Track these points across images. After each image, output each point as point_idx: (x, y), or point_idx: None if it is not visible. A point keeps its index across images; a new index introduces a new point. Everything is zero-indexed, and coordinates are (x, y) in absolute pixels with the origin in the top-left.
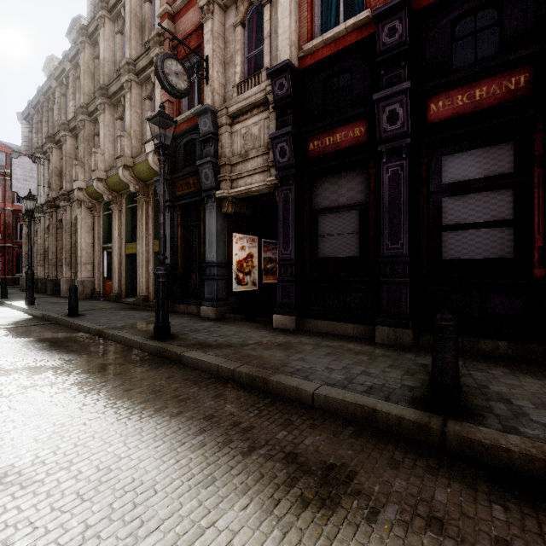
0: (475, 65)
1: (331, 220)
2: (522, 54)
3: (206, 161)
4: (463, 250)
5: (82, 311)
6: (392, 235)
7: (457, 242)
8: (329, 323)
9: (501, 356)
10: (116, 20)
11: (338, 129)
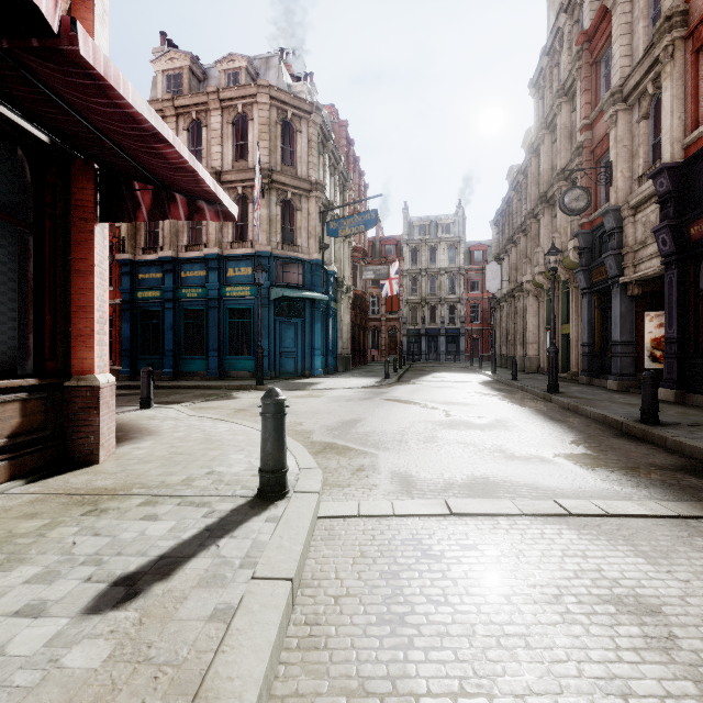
0: None
1: None
2: None
3: (608, 255)
4: None
5: (521, 379)
6: None
7: None
8: None
9: None
10: (553, 131)
11: None
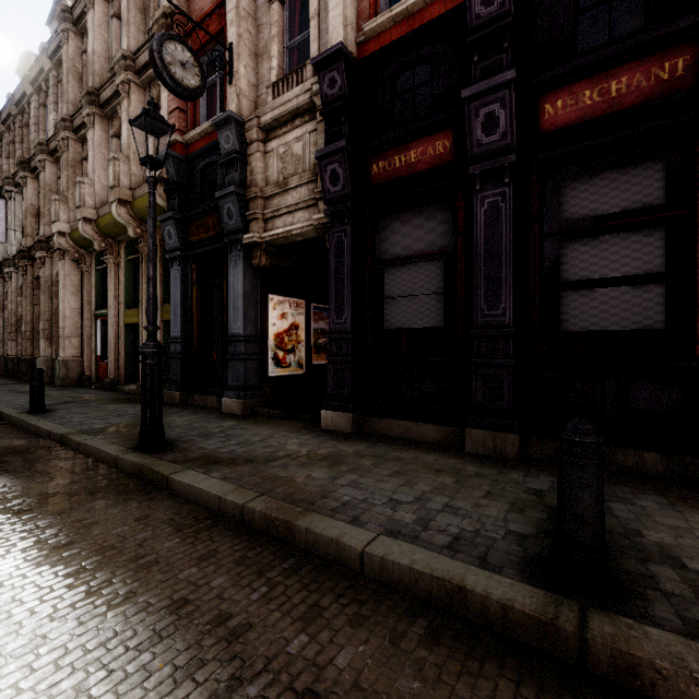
0: (610, 45)
1: (403, 275)
2: (681, 25)
3: (229, 192)
4: (592, 318)
5: (54, 405)
6: (490, 297)
7: (583, 307)
8: (400, 423)
9: (648, 474)
10: (111, 0)
11: (412, 143)
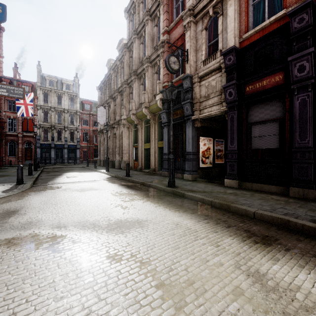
0: None
1: (260, 128)
2: None
3: (187, 102)
4: None
5: (129, 175)
6: (301, 136)
7: None
8: (259, 185)
9: None
10: (140, 38)
11: (264, 78)
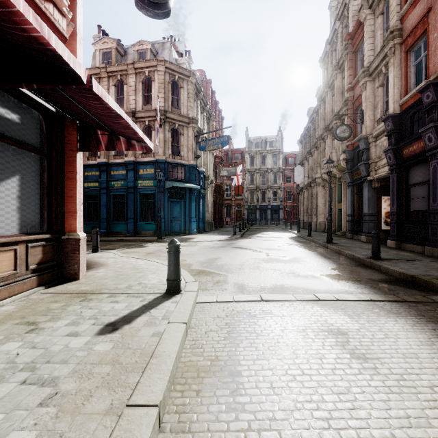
0: None
1: (415, 190)
2: None
3: (361, 164)
4: None
5: (313, 235)
6: (433, 199)
7: None
8: (411, 245)
9: None
10: (333, 89)
11: (413, 143)
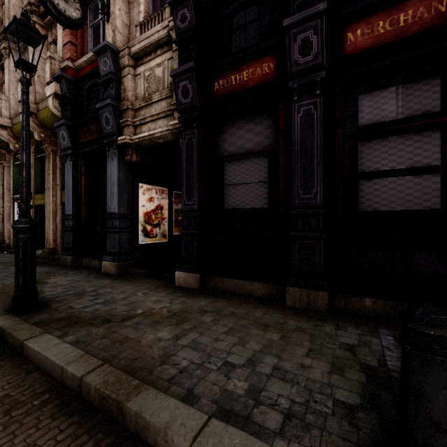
0: None
1: (238, 168)
2: None
3: (106, 104)
4: (383, 200)
5: None
6: (305, 184)
7: (376, 192)
8: (236, 282)
9: None
10: None
11: (245, 65)
